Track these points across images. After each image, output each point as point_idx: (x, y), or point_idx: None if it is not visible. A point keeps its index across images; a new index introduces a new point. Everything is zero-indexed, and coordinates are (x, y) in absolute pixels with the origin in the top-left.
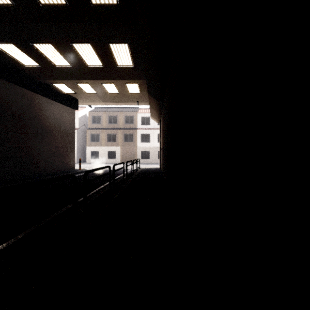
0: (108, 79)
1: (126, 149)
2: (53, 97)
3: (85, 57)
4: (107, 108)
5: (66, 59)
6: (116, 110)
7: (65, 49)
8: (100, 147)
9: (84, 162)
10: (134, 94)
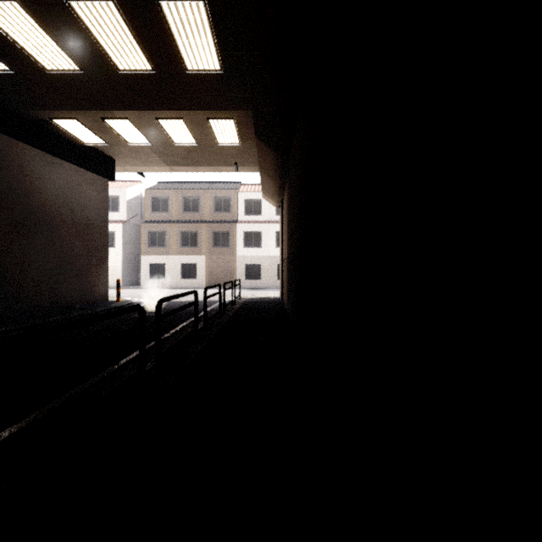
0: (170, 107)
1: (217, 261)
2: (54, 150)
3: (109, 44)
4: (181, 183)
5: (65, 52)
6: (197, 187)
7: (56, 20)
8: (166, 256)
9: (137, 286)
10: (228, 147)
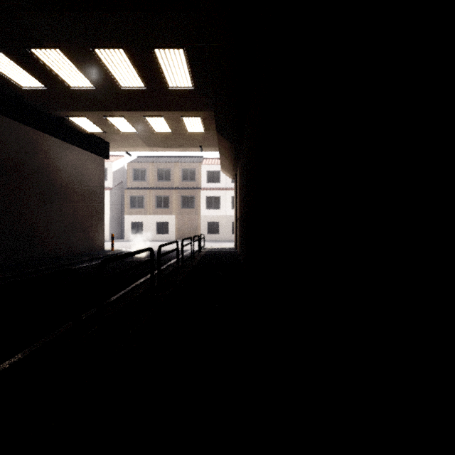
0: (155, 109)
1: (184, 220)
2: (68, 138)
3: (116, 72)
4: (155, 157)
5: (86, 76)
6: (168, 161)
7: (83, 59)
8: (144, 215)
9: (121, 239)
10: (195, 135)
